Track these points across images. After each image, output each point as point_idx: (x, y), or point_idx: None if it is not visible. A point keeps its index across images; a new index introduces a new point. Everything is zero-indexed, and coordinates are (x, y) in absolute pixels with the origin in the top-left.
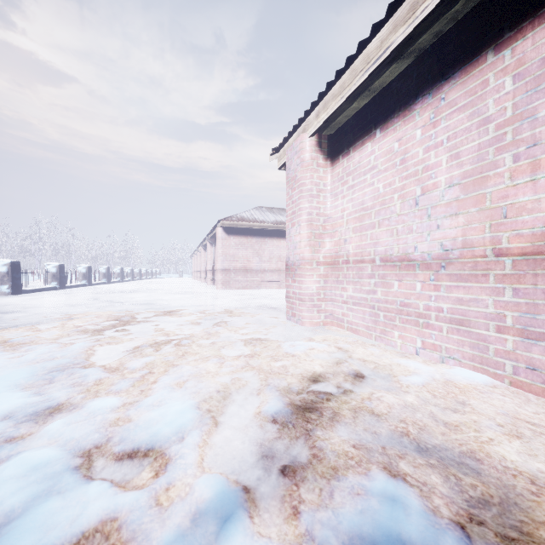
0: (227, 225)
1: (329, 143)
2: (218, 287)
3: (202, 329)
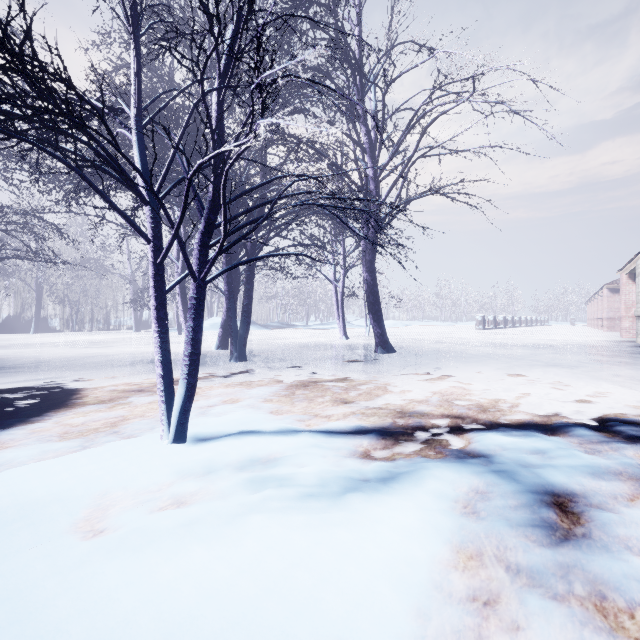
0: (611, 287)
1: (634, 276)
2: (603, 330)
3: (580, 337)
